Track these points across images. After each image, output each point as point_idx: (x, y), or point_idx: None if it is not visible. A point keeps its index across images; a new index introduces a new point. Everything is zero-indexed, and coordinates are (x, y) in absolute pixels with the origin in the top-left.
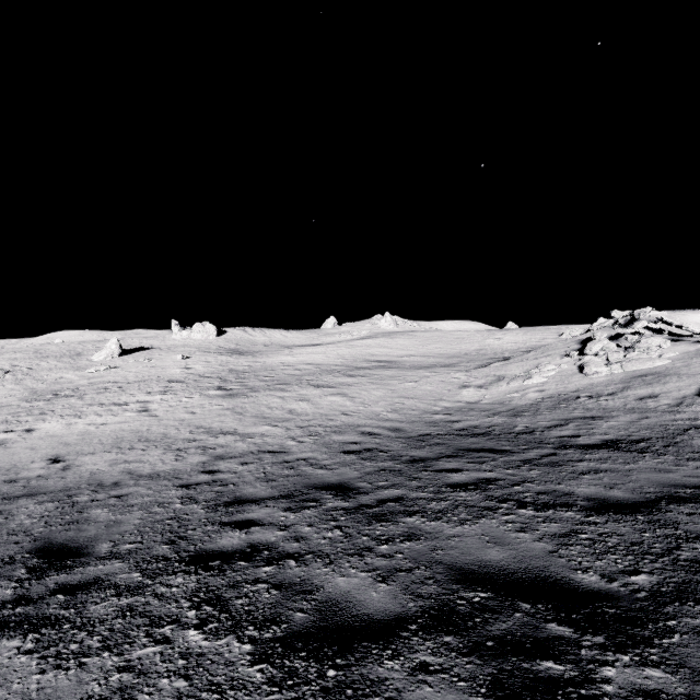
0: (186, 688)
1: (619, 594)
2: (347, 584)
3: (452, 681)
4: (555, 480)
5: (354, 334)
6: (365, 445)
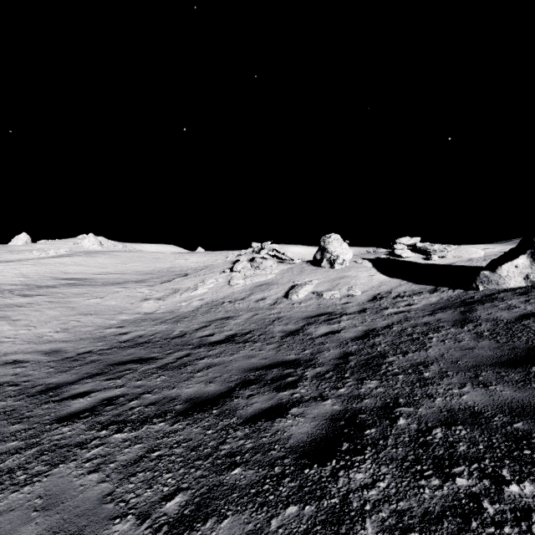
0: None
1: None
2: None
3: None
4: (172, 384)
5: (51, 251)
6: None
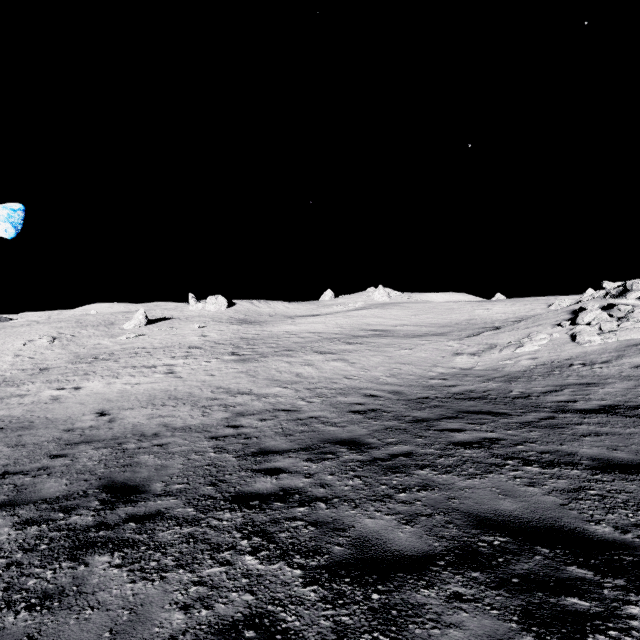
0: (253, 601)
1: (634, 544)
2: (375, 525)
3: (485, 609)
4: (556, 441)
5: (350, 305)
6: (369, 406)
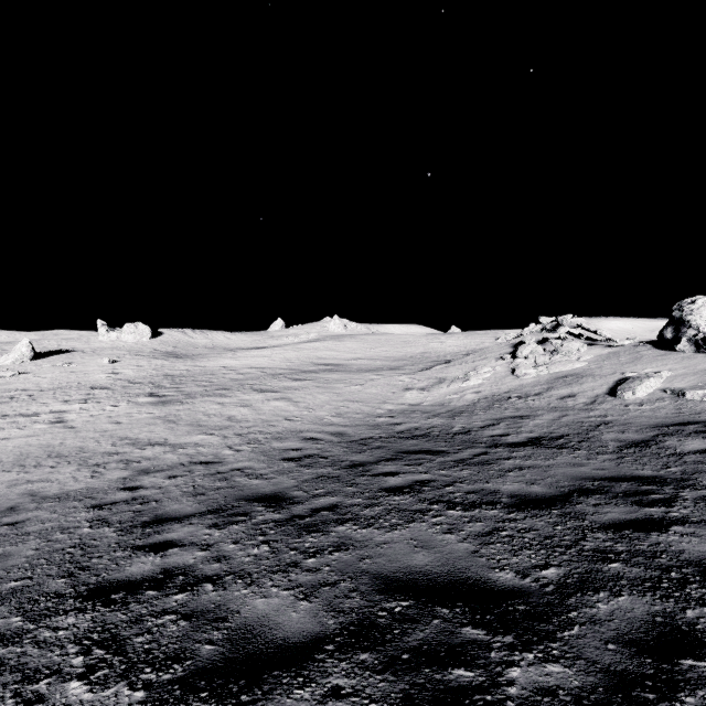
0: None
1: (530, 590)
2: (266, 606)
3: (362, 705)
4: (483, 479)
5: (303, 336)
6: (306, 451)
